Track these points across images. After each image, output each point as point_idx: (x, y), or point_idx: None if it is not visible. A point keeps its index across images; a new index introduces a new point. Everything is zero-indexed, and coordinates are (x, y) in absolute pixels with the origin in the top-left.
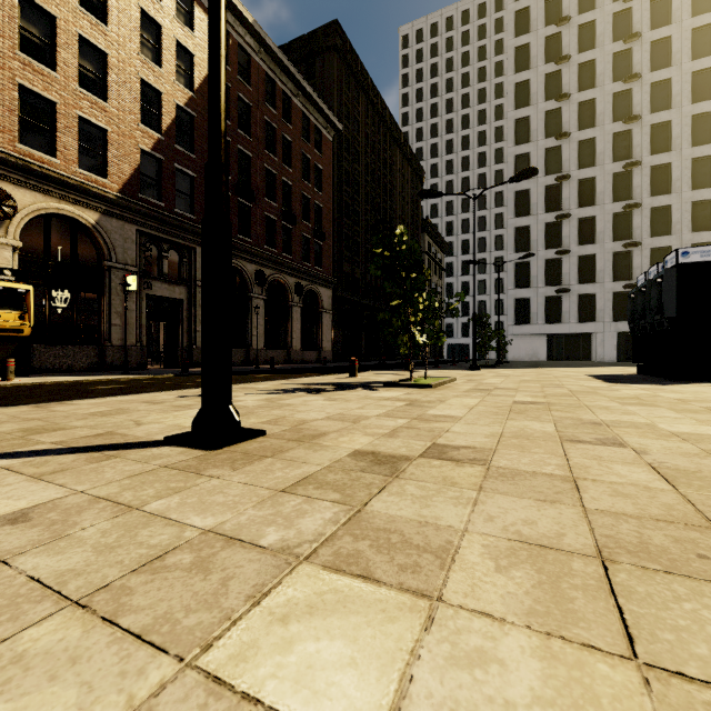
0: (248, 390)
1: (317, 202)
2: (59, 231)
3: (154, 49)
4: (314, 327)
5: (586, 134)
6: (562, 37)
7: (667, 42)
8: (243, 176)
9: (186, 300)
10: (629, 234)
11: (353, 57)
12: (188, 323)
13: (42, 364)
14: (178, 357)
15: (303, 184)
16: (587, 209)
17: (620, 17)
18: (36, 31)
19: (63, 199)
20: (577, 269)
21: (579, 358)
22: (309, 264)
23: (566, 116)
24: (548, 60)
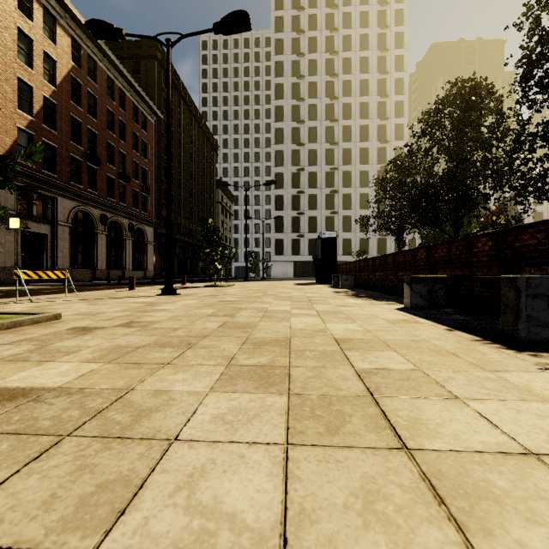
0: (143, 289)
1: (143, 166)
2: None
3: (27, 55)
4: (141, 254)
5: (312, 146)
6: (301, 86)
7: (349, 106)
8: (91, 146)
9: (49, 234)
10: (333, 207)
11: None
12: (51, 251)
13: None
14: None
15: (134, 154)
16: (313, 190)
17: (329, 84)
18: None
19: None
20: (308, 224)
21: (310, 276)
22: (138, 210)
23: (302, 133)
24: (293, 97)
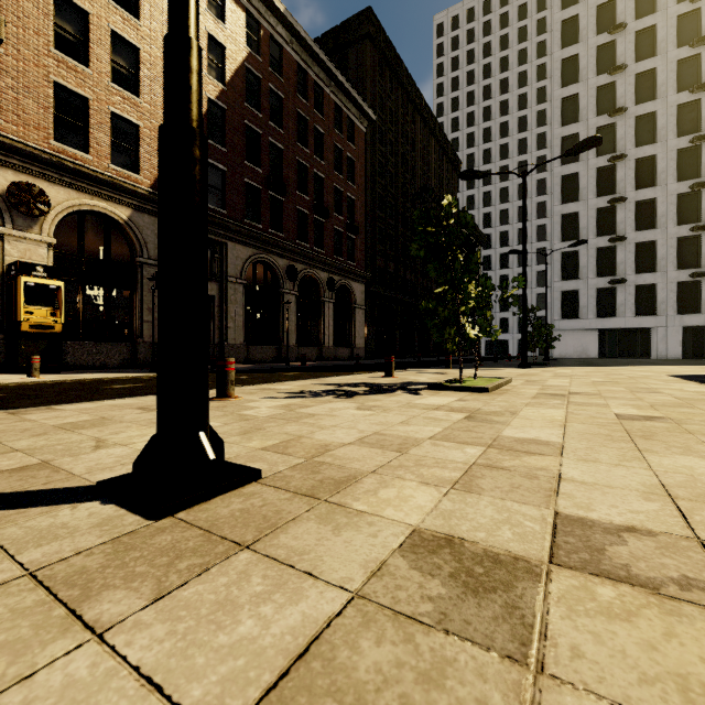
0: (268, 392)
1: (349, 195)
2: (99, 231)
3: None
4: (347, 323)
5: (644, 109)
6: (616, 4)
7: None
8: (275, 169)
9: (217, 296)
10: (697, 217)
11: (387, 44)
12: (219, 320)
13: (76, 361)
14: (209, 353)
15: (336, 177)
16: (646, 191)
17: None
18: (70, 28)
19: (96, 195)
20: (634, 257)
21: (636, 355)
22: (341, 259)
23: (620, 90)
24: (599, 31)
